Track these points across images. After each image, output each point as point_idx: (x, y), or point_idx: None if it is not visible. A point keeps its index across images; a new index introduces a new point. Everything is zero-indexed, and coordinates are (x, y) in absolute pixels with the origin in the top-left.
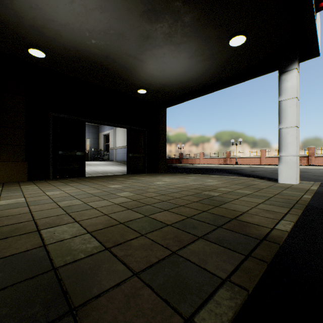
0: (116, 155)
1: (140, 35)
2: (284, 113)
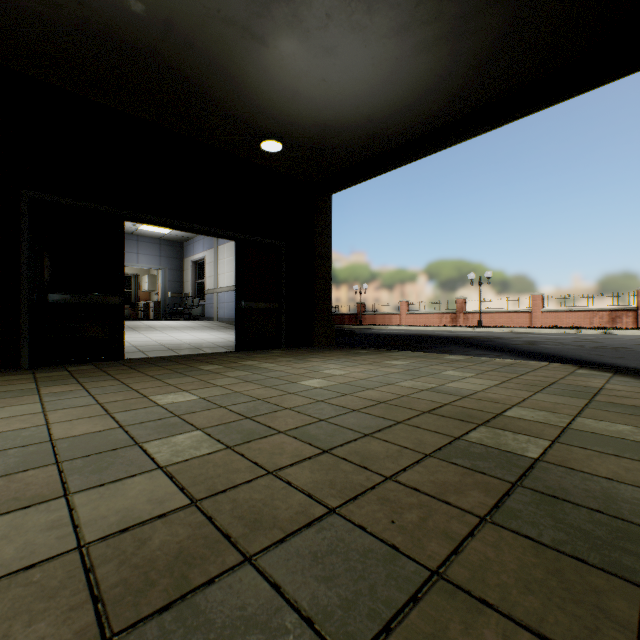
0: (218, 307)
1: None
2: None
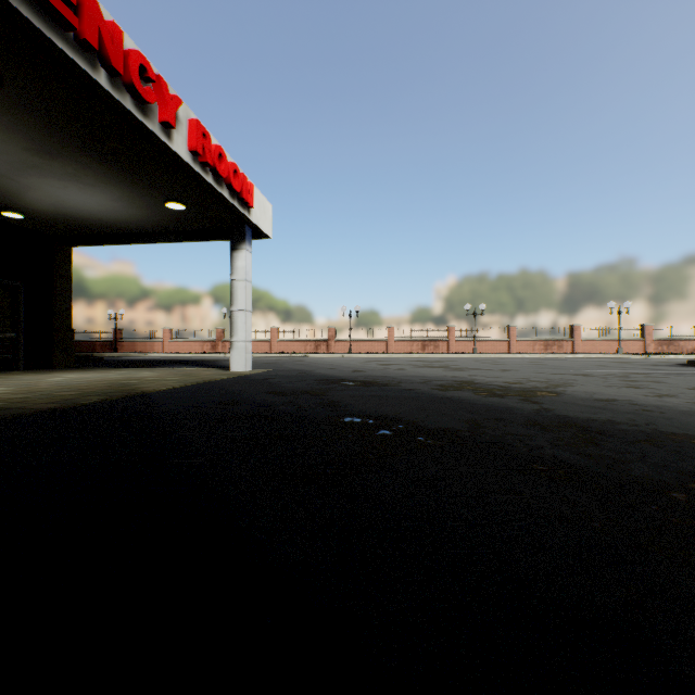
0: None
1: (20, 161)
2: (236, 295)
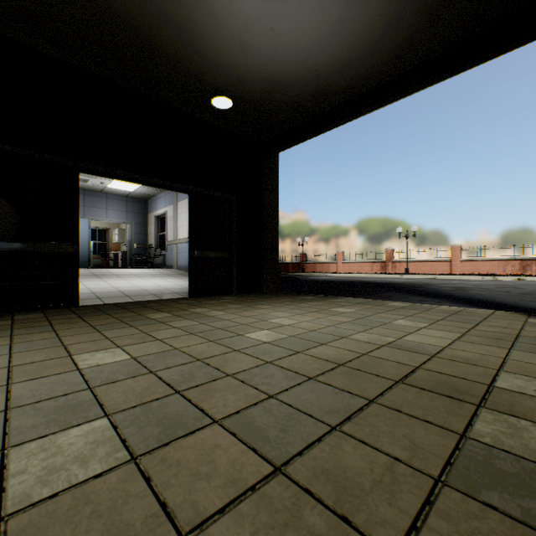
0: (178, 256)
1: None
2: None
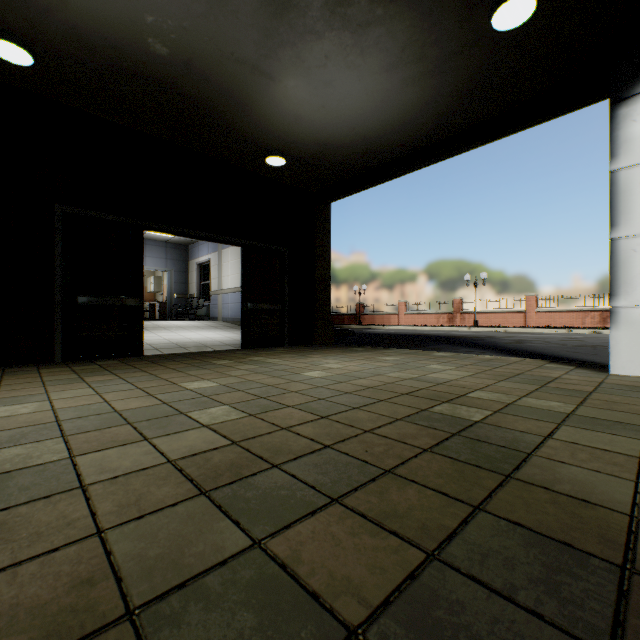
0: (223, 307)
1: None
2: (626, 201)
